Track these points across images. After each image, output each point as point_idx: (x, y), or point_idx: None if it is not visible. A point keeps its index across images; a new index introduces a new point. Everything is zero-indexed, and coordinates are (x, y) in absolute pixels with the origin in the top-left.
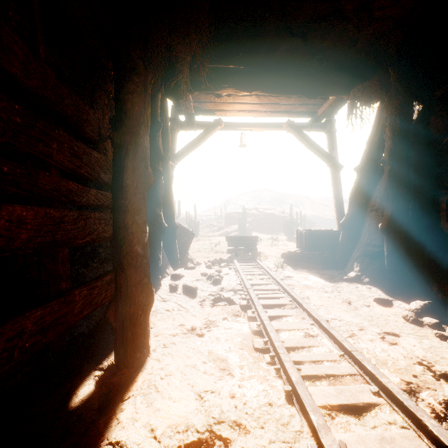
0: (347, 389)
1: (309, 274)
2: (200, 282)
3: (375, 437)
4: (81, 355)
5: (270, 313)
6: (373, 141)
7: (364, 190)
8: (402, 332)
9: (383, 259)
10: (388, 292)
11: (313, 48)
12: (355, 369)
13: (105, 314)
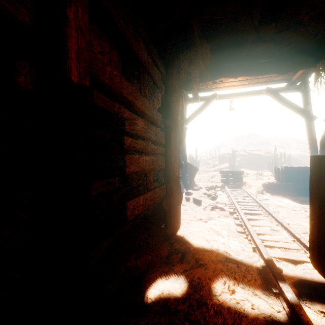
0: (291, 254)
1: (283, 199)
2: (203, 198)
3: (301, 271)
4: (149, 222)
5: (248, 217)
6: None
7: None
8: None
9: None
10: None
11: (282, 45)
12: (300, 247)
13: (161, 203)
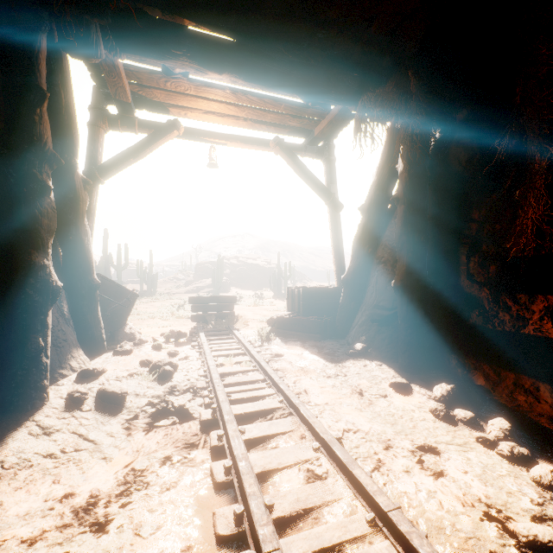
0: None
1: (304, 349)
2: (136, 379)
3: None
4: None
5: (250, 432)
6: (382, 173)
7: (370, 237)
8: (438, 441)
9: (395, 325)
10: (402, 369)
11: (315, 18)
12: (398, 552)
13: None
